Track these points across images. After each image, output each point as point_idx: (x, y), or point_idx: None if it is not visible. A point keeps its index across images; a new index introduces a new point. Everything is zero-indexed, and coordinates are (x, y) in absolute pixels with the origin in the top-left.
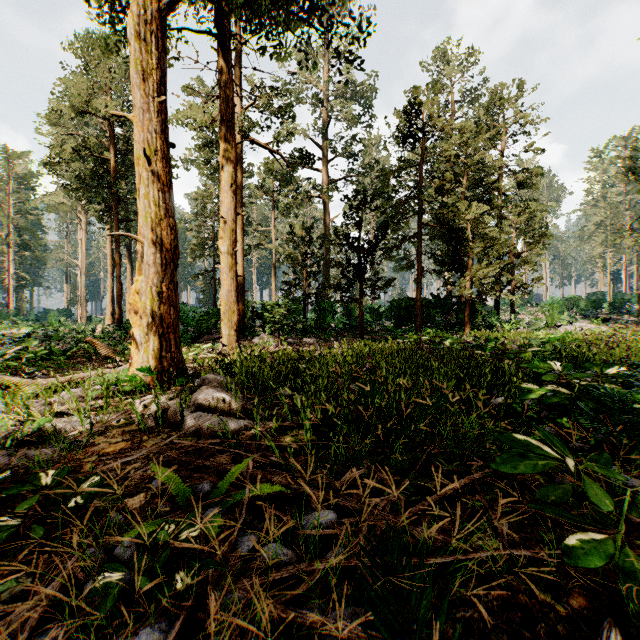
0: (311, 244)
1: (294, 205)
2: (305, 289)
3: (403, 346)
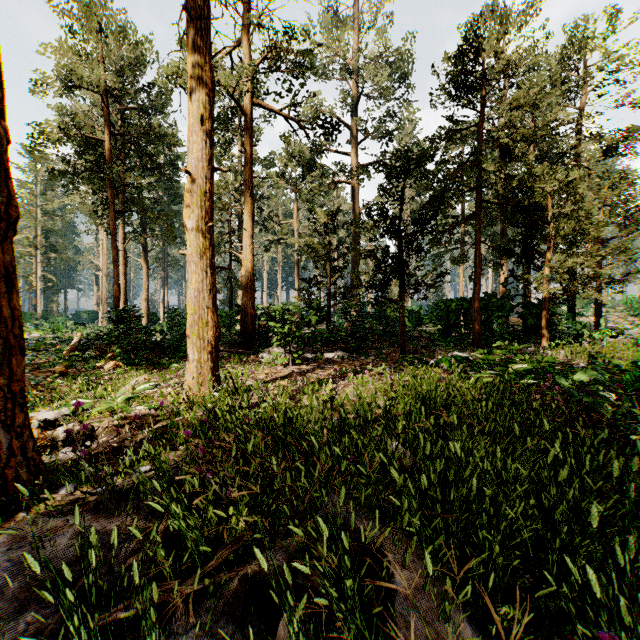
0: (336, 232)
1: (318, 192)
2: (329, 288)
3: (483, 379)
